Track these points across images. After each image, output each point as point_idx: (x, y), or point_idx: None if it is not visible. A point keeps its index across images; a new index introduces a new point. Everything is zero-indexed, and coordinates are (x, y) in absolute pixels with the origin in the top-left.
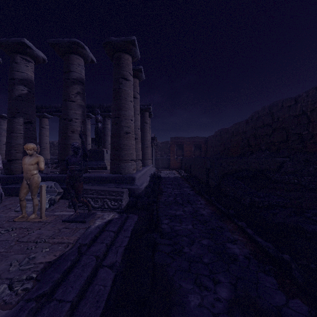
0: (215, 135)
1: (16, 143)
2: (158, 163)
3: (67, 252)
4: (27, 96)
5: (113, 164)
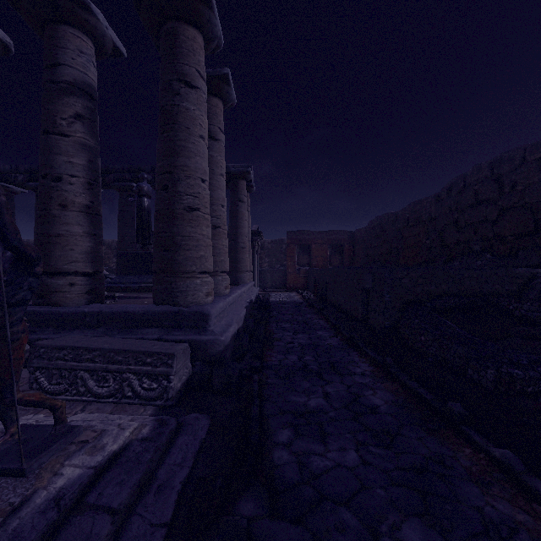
0: (371, 228)
1: None
2: (264, 278)
3: None
4: None
5: (159, 282)
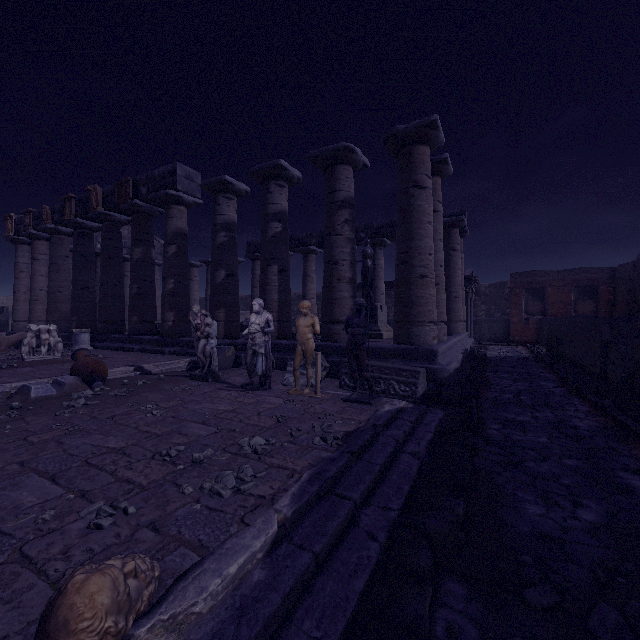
0: None
1: (270, 300)
2: (480, 329)
3: (362, 427)
4: (282, 235)
5: (399, 329)
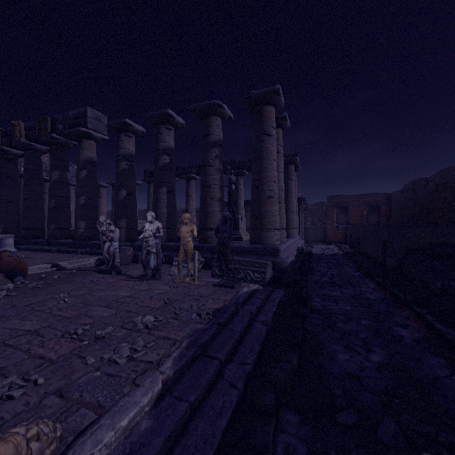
0: (405, 191)
1: (161, 212)
2: (307, 234)
3: (227, 305)
4: (169, 165)
5: (254, 234)
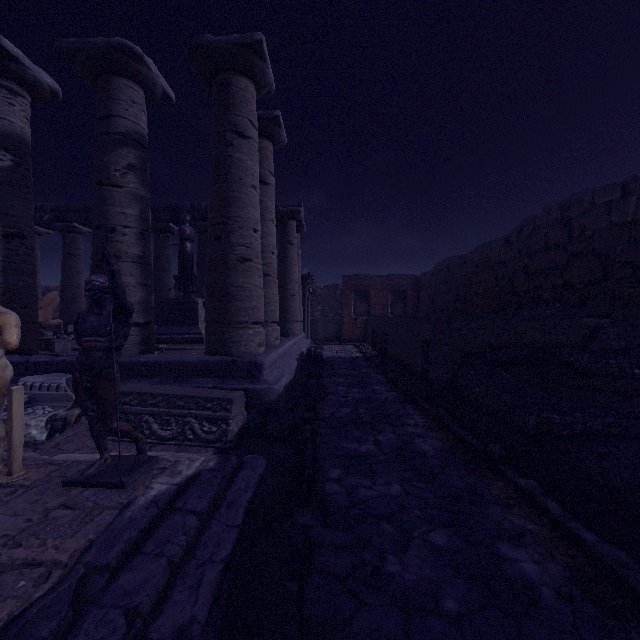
0: (437, 272)
1: None
2: (316, 329)
3: (37, 603)
4: (12, 174)
5: (212, 333)
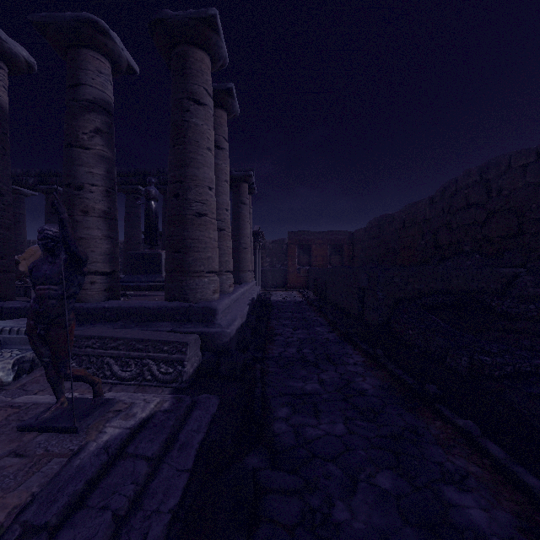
0: (369, 228)
1: None
2: (265, 278)
3: None
4: None
5: (171, 281)
